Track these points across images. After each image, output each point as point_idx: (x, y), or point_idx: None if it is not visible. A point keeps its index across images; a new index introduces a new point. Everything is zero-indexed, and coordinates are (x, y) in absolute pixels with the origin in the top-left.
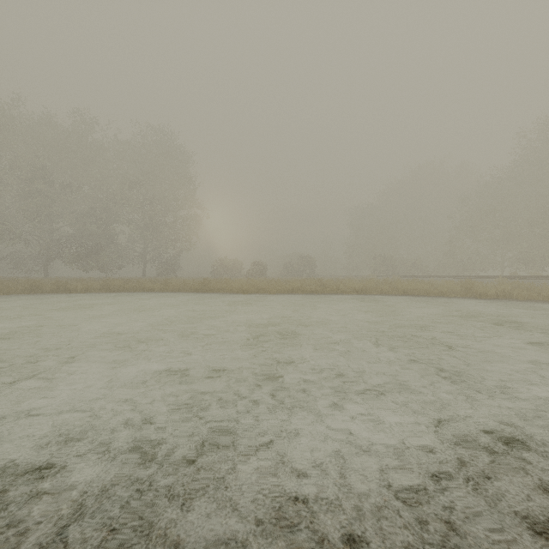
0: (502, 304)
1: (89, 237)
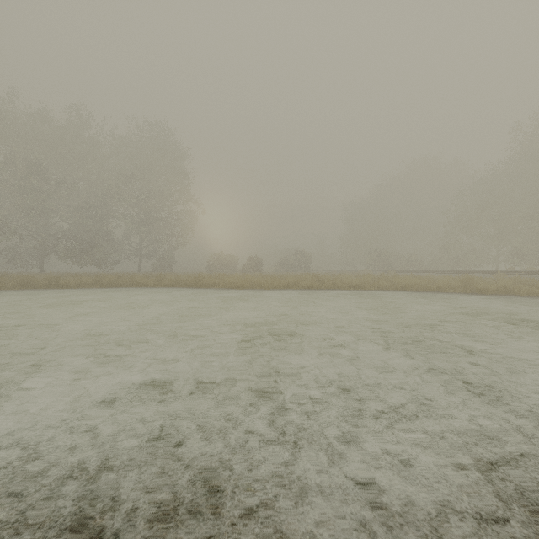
0: (505, 301)
1: (85, 232)
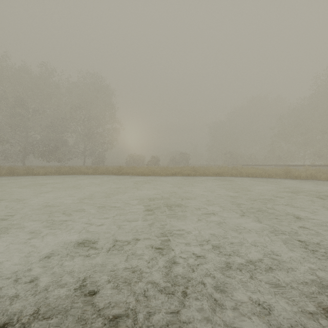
0: (312, 183)
1: (50, 141)
